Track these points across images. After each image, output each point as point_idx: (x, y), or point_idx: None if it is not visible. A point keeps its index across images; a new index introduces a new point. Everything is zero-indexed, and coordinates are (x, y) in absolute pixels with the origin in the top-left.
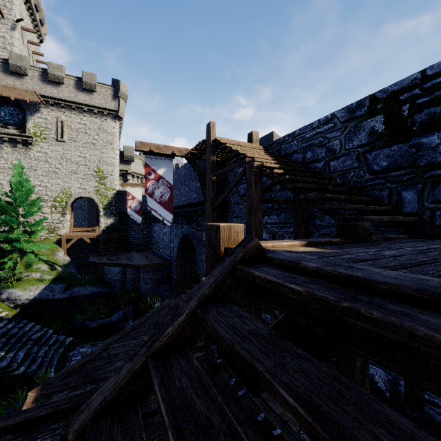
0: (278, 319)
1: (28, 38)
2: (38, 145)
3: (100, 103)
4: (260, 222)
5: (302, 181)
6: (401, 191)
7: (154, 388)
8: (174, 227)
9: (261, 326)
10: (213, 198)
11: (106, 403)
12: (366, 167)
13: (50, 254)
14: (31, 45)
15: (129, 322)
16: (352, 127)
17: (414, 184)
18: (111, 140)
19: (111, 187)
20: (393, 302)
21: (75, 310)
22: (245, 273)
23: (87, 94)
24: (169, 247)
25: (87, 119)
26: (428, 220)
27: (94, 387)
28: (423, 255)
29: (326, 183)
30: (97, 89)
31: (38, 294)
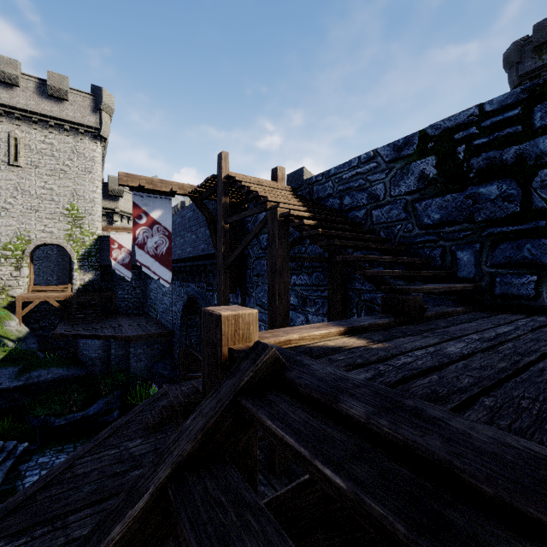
0: (306, 476)
1: None
2: None
3: (73, 116)
4: (286, 287)
5: (339, 236)
6: (456, 251)
7: None
8: (177, 285)
9: (274, 533)
10: (226, 253)
11: None
12: (415, 219)
13: None
14: None
15: (113, 415)
16: (399, 169)
17: (471, 243)
18: (90, 168)
19: (90, 231)
20: (508, 533)
21: (34, 402)
22: (252, 416)
23: (55, 103)
24: (170, 312)
25: (54, 137)
26: (487, 287)
27: (47, 531)
28: (497, 354)
29: (368, 238)
30: (69, 98)
31: None
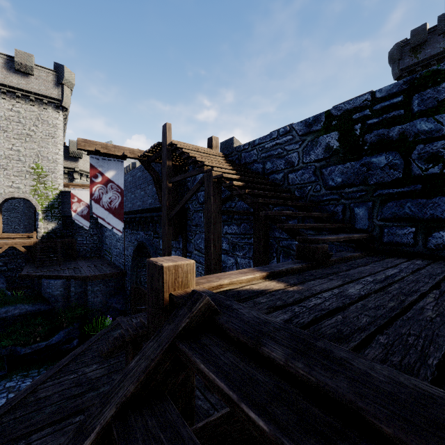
0: None
1: None
2: None
3: (38, 88)
4: (219, 236)
5: (262, 195)
6: (354, 207)
7: None
8: (129, 233)
9: None
10: (170, 207)
11: None
12: (322, 181)
13: None
14: None
15: (73, 343)
16: (309, 141)
17: (365, 201)
18: (53, 133)
19: (53, 187)
20: None
21: (2, 334)
22: (188, 359)
23: (22, 77)
24: (122, 255)
25: (21, 106)
26: (378, 236)
27: None
28: (387, 295)
29: (285, 197)
30: (34, 73)
31: None
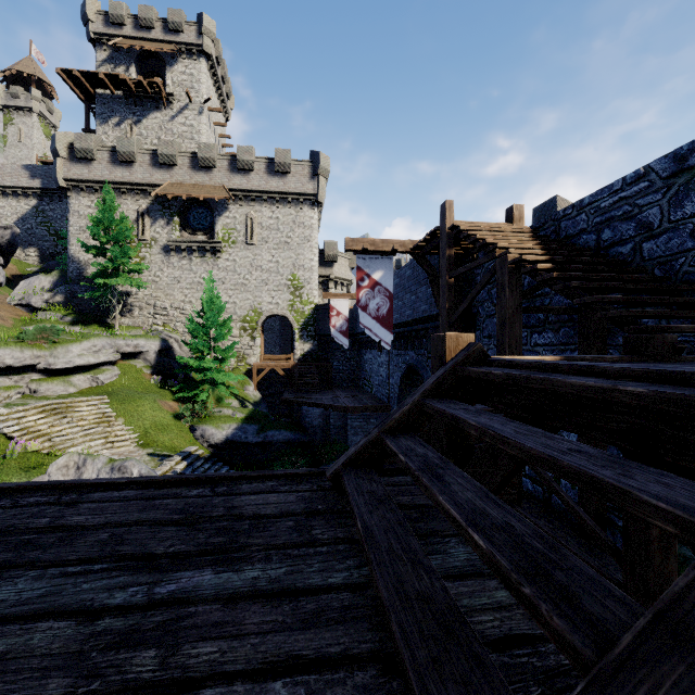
0: None
1: (215, 119)
2: (226, 251)
3: (295, 187)
4: (517, 340)
5: (583, 278)
6: None
7: (387, 445)
8: (394, 354)
9: (472, 407)
10: (451, 309)
11: (350, 460)
12: None
13: (240, 388)
14: (217, 127)
15: None
16: (681, 185)
17: None
18: (308, 236)
19: (308, 300)
20: (565, 375)
21: (269, 459)
22: (464, 371)
23: (280, 178)
24: (386, 384)
25: (279, 211)
26: None
27: None
28: None
29: (628, 279)
30: (291, 170)
31: (230, 434)
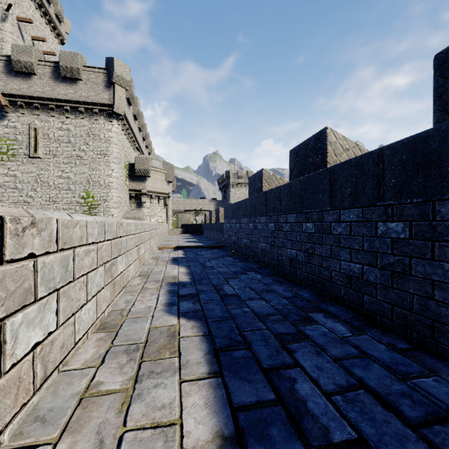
0: None
1: (35, 34)
2: (4, 165)
3: (87, 95)
4: None
5: None
6: None
7: None
8: None
9: None
10: None
11: None
12: None
13: None
14: (42, 44)
15: None
16: None
17: None
18: (105, 150)
19: None
20: None
21: None
22: None
23: (69, 85)
24: None
25: (70, 122)
26: None
27: None
28: None
29: None
30: (83, 76)
31: None
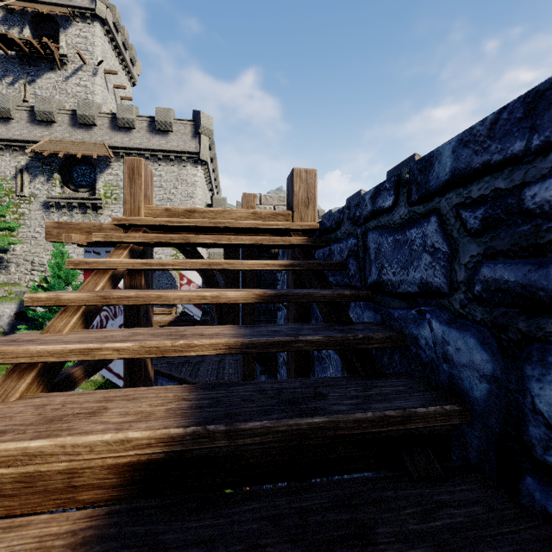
0: None
1: (115, 82)
2: (108, 207)
3: (177, 145)
4: None
5: None
6: None
7: None
8: None
9: None
10: None
11: None
12: None
13: None
14: (119, 90)
15: None
16: None
17: None
18: (191, 193)
19: None
20: None
21: None
22: None
23: (162, 137)
24: None
25: (162, 169)
26: None
27: None
28: None
29: None
30: (174, 128)
31: None
